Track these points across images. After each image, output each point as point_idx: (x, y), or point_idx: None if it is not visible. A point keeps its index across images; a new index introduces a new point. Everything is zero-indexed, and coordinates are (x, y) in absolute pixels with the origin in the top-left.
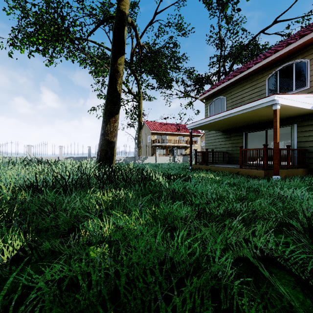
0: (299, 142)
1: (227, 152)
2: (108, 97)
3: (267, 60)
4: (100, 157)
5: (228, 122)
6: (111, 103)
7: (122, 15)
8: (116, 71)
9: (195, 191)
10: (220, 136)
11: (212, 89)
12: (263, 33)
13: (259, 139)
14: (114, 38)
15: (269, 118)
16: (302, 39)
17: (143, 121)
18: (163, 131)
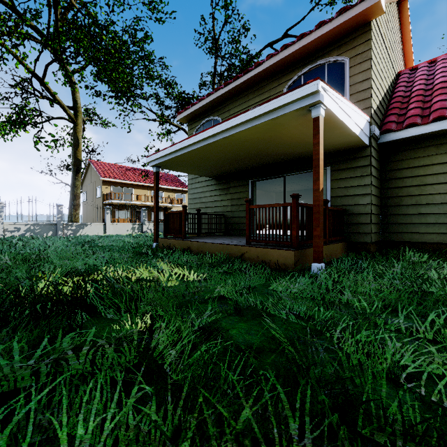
0: (333, 197)
1: (224, 215)
2: None
3: (287, 52)
4: None
5: (224, 153)
6: None
7: None
8: None
9: None
10: (212, 186)
11: (198, 101)
12: (271, 48)
13: (267, 197)
14: None
15: (291, 152)
16: (341, 17)
17: None
18: (125, 180)
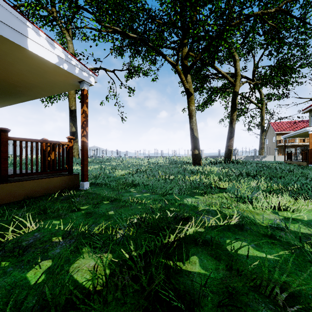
0: None
1: None
2: (229, 130)
3: None
4: (225, 156)
5: (303, 135)
6: (230, 133)
7: (235, 93)
8: (232, 119)
9: (249, 164)
10: None
11: (309, 106)
12: None
13: None
14: (231, 105)
15: None
16: None
17: (272, 119)
18: (290, 131)
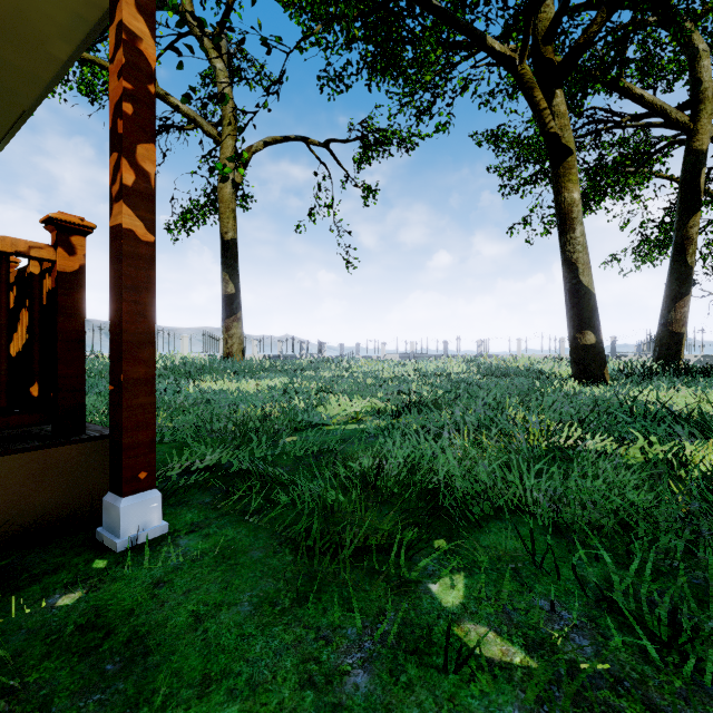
0: None
1: None
2: (672, 275)
3: None
4: (659, 354)
5: None
6: (676, 283)
7: (697, 156)
8: (685, 239)
9: None
10: None
11: None
12: None
13: None
14: (681, 195)
15: None
16: None
17: None
18: None
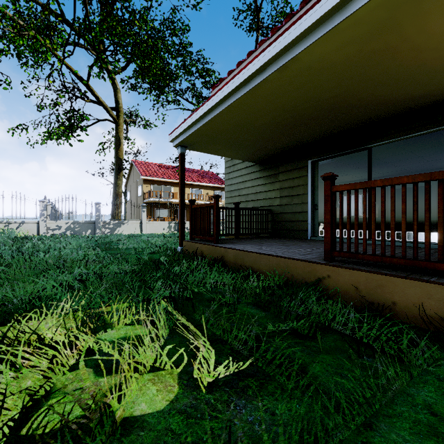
0: None
1: (270, 211)
2: None
3: None
4: None
5: (275, 110)
6: None
7: None
8: None
9: None
10: (255, 173)
11: (237, 66)
12: None
13: (321, 189)
14: None
15: (395, 99)
16: None
17: None
18: (164, 178)
